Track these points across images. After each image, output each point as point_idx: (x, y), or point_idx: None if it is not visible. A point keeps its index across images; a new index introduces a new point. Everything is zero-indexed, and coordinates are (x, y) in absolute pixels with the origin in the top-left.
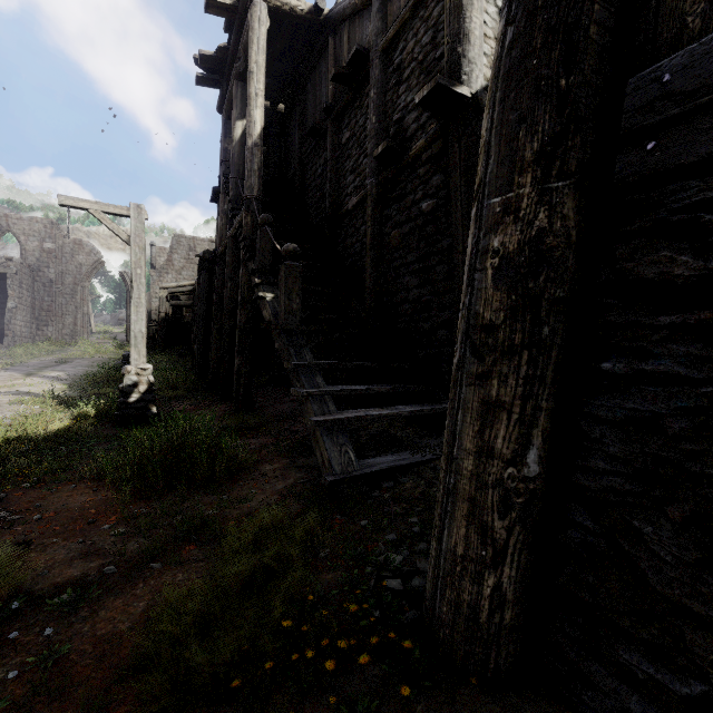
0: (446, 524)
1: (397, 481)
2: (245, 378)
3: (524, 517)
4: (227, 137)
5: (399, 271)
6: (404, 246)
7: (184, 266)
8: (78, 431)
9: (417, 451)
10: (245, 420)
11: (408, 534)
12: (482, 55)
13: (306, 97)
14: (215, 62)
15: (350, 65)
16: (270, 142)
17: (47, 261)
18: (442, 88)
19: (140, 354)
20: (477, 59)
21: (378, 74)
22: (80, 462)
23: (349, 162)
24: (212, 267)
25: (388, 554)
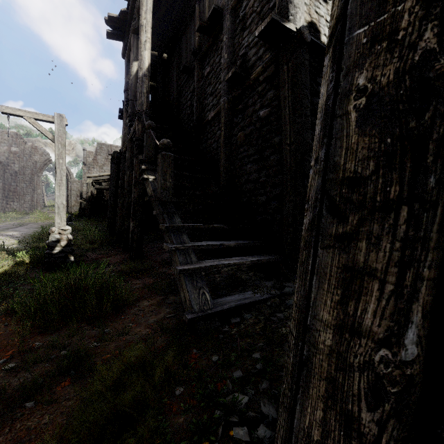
0: (298, 399)
1: (242, 317)
2: (137, 236)
3: (399, 409)
4: (128, 74)
5: (243, 160)
6: (247, 143)
7: (104, 163)
8: (12, 275)
9: (257, 292)
10: (135, 266)
11: (252, 370)
12: (303, 3)
13: (181, 47)
14: (119, 22)
15: (209, 20)
16: (157, 78)
17: (13, 159)
18: (275, 23)
19: (62, 219)
20: (300, 5)
21: (228, 24)
22: (4, 300)
23: (209, 88)
24: (119, 162)
25: (235, 395)
